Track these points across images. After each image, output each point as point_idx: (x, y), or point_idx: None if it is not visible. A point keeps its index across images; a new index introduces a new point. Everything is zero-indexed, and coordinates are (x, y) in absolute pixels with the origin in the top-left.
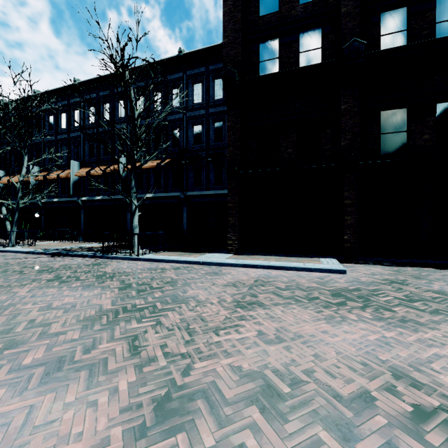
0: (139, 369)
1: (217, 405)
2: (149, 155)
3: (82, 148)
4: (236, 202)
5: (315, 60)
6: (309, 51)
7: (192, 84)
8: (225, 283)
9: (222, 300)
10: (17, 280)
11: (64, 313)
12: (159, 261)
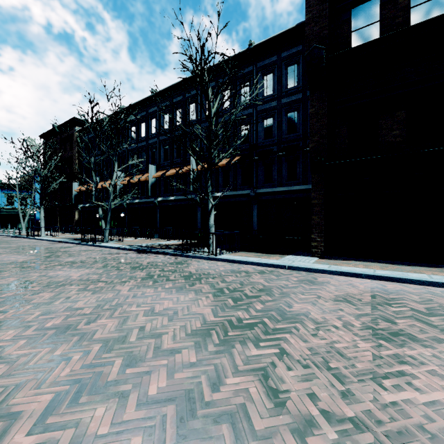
0: (300, 438)
1: None
2: (218, 154)
3: (158, 152)
4: (322, 198)
5: (435, 12)
6: (425, 2)
7: (262, 76)
8: (333, 297)
9: (346, 323)
10: (117, 276)
11: (169, 321)
12: (239, 262)
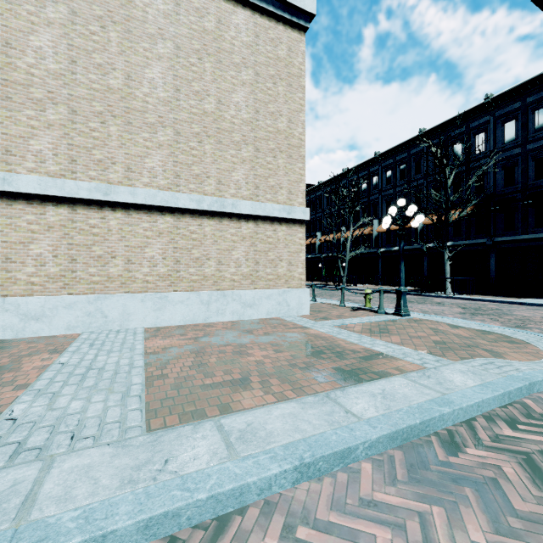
0: (501, 323)
1: (540, 329)
2: None
3: (380, 207)
4: None
5: None
6: None
7: (501, 124)
8: None
9: None
10: (390, 300)
11: (442, 311)
12: (475, 300)
